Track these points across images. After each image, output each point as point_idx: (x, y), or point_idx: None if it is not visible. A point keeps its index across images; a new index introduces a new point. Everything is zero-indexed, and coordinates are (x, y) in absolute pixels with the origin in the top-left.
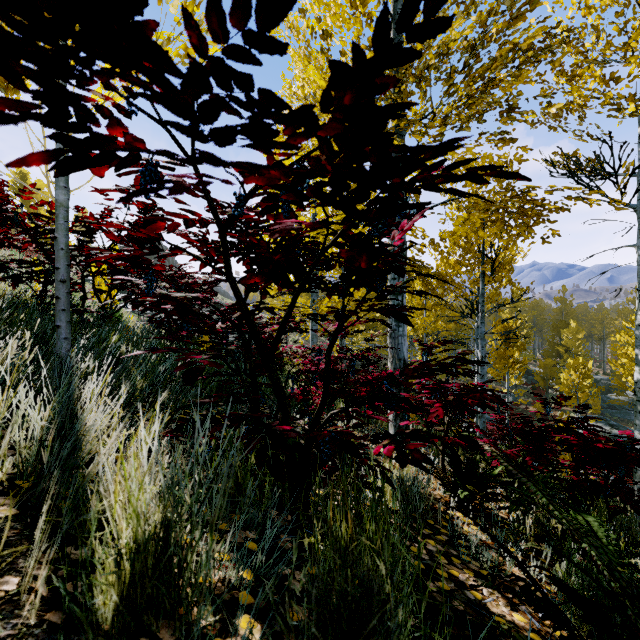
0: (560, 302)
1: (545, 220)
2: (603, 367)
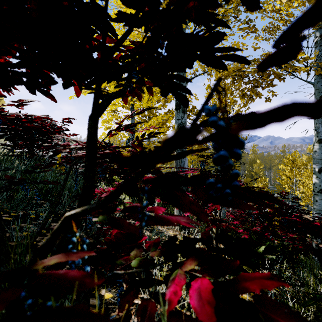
0: (252, 151)
1: (269, 85)
2: (270, 181)
